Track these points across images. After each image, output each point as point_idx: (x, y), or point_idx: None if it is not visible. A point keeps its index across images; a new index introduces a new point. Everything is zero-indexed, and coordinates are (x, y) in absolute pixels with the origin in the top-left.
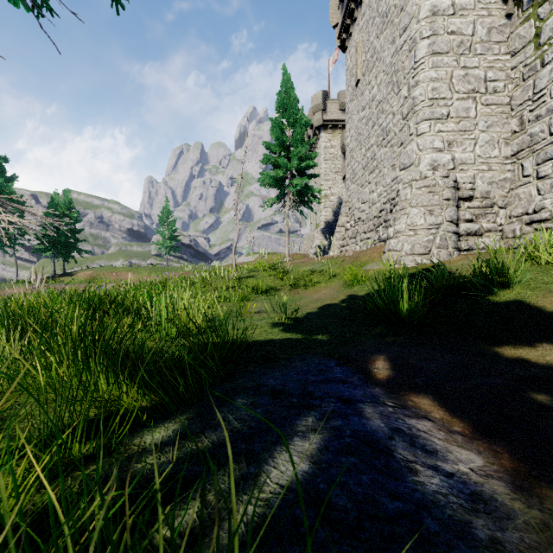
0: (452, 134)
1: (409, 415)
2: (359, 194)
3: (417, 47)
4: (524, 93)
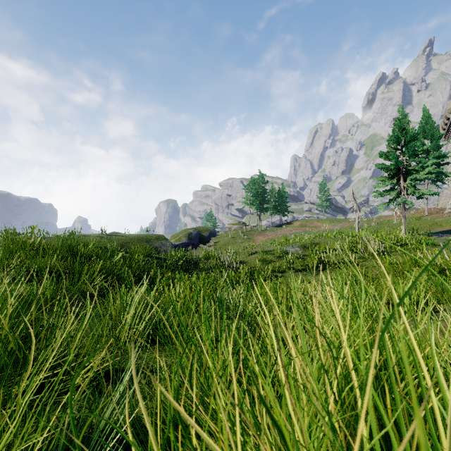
0: None
1: (446, 235)
2: None
3: None
4: None
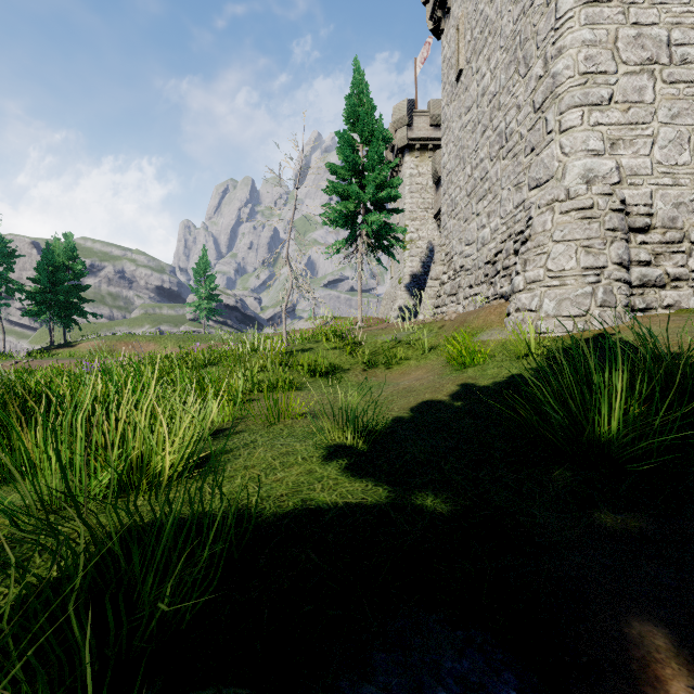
0: (617, 128)
1: None
2: (461, 233)
3: None
4: None
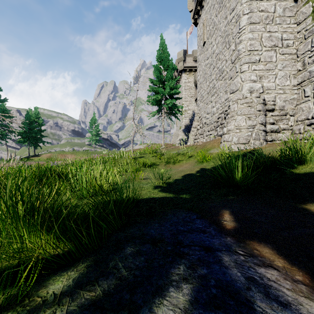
0: (262, 71)
1: (258, 263)
2: (205, 109)
3: (241, 19)
4: (306, 47)
